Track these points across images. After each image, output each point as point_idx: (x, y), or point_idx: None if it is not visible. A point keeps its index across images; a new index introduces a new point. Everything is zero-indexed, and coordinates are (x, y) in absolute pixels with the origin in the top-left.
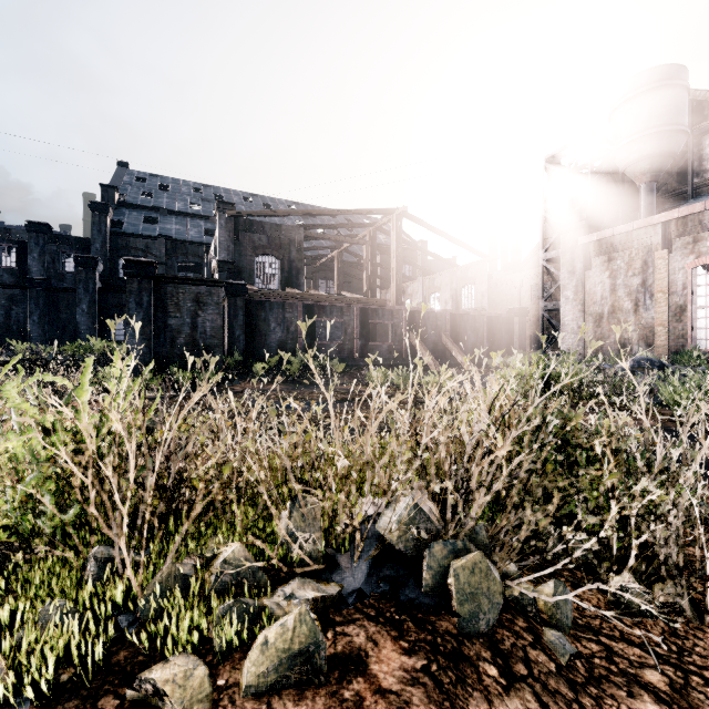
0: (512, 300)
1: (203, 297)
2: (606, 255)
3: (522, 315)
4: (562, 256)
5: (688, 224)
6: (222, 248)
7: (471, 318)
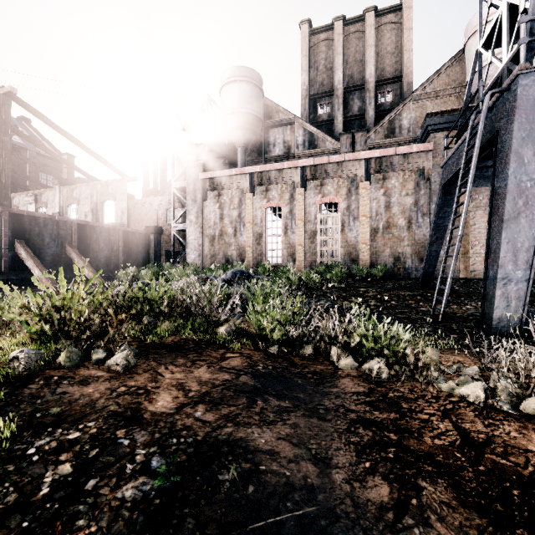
0: (151, 220)
1: None
2: (217, 191)
3: (157, 233)
4: (187, 186)
5: (263, 177)
6: None
7: (105, 231)
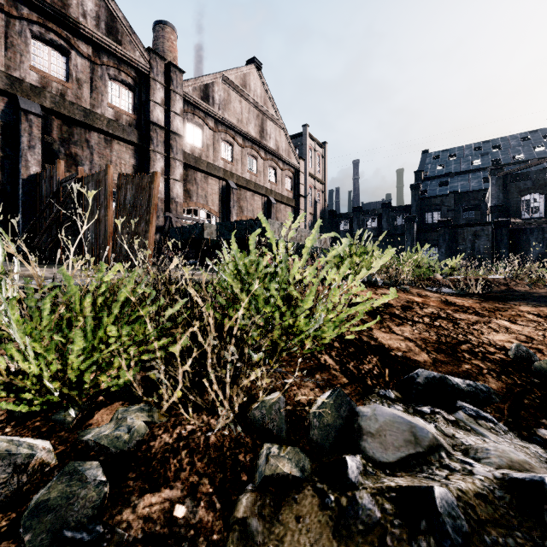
0: None
1: (478, 232)
2: None
3: None
4: None
5: None
6: (492, 198)
7: None
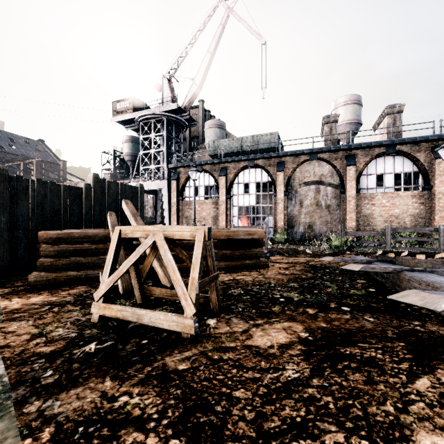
0: None
1: None
2: None
3: None
4: None
5: None
6: None
7: None
